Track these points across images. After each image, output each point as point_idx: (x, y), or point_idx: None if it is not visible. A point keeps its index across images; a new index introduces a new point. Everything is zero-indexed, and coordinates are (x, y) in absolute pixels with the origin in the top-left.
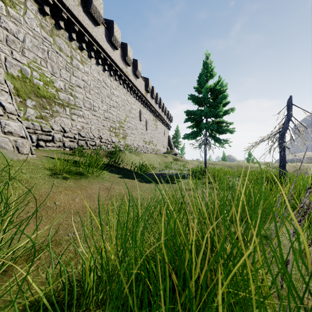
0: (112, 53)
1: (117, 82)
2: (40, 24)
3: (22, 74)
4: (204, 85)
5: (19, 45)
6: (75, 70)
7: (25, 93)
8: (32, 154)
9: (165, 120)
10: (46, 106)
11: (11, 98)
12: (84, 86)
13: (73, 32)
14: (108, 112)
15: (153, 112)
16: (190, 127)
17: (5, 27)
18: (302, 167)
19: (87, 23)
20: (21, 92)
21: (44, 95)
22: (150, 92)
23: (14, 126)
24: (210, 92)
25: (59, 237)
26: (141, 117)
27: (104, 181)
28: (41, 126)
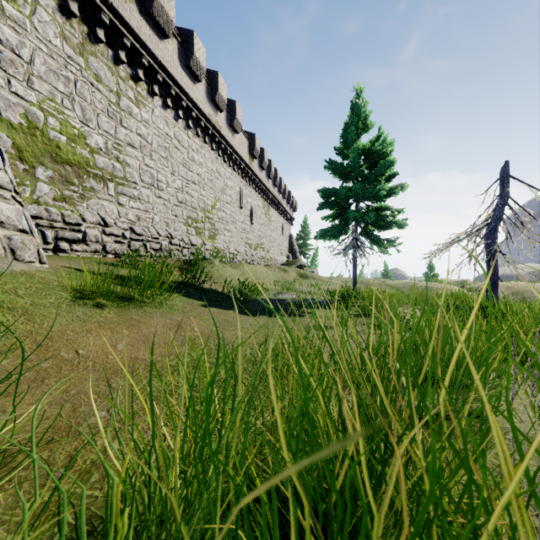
0: (191, 88)
1: (199, 140)
2: (61, 32)
3: (28, 121)
4: (352, 143)
5: (23, 69)
6: (124, 116)
7: (34, 155)
8: (42, 262)
9: (285, 207)
10: (71, 179)
11: (2, 160)
12: (141, 144)
13: (122, 50)
14: (185, 192)
15: (263, 194)
16: (328, 218)
17: None
18: (521, 289)
19: (146, 34)
20: (26, 153)
21: (69, 160)
22: (259, 159)
23: (7, 210)
24: (364, 157)
25: (77, 418)
26: (241, 201)
27: (174, 312)
28: (62, 215)
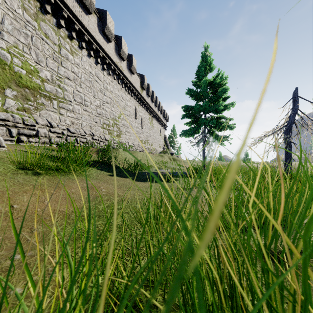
0: (105, 45)
1: (110, 77)
2: (22, 5)
3: None
4: (202, 78)
5: None
6: (64, 60)
7: (4, 81)
8: (1, 146)
9: (162, 119)
10: (29, 97)
11: None
12: (74, 78)
13: (62, 19)
14: (101, 108)
15: (149, 111)
16: (188, 124)
17: None
18: None
19: (77, 10)
20: None
21: (27, 85)
22: (146, 90)
23: None
24: (209, 86)
25: None
26: (136, 115)
27: (89, 179)
28: (22, 119)
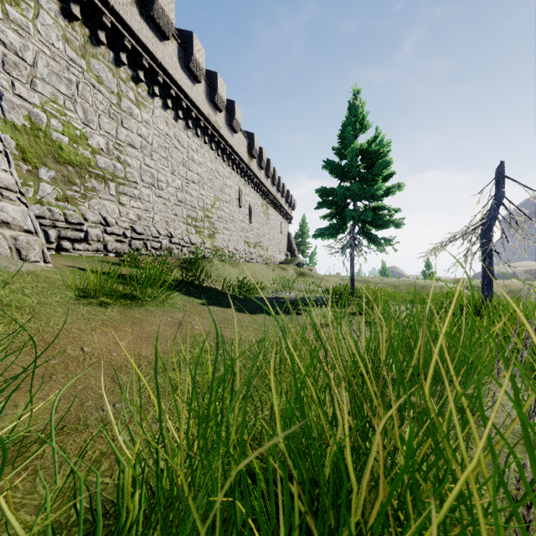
0: (190, 88)
1: (199, 140)
2: (63, 35)
3: (31, 122)
4: (350, 143)
5: (26, 72)
6: (125, 117)
7: (37, 156)
8: (46, 262)
9: (283, 205)
10: (73, 179)
11: (8, 162)
12: (142, 145)
13: (123, 52)
14: (184, 191)
15: (262, 193)
16: (326, 217)
17: (0, 39)
18: (518, 287)
19: (147, 36)
20: (29, 154)
21: (71, 161)
22: (257, 158)
23: (13, 211)
24: (361, 157)
25: (85, 412)
26: (240, 200)
27: (174, 310)
28: (65, 215)
